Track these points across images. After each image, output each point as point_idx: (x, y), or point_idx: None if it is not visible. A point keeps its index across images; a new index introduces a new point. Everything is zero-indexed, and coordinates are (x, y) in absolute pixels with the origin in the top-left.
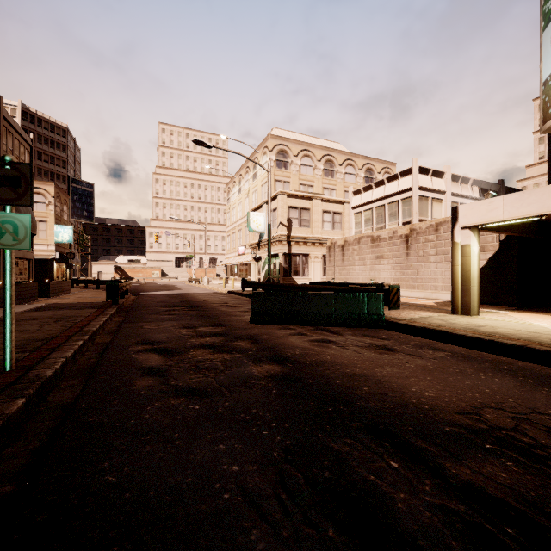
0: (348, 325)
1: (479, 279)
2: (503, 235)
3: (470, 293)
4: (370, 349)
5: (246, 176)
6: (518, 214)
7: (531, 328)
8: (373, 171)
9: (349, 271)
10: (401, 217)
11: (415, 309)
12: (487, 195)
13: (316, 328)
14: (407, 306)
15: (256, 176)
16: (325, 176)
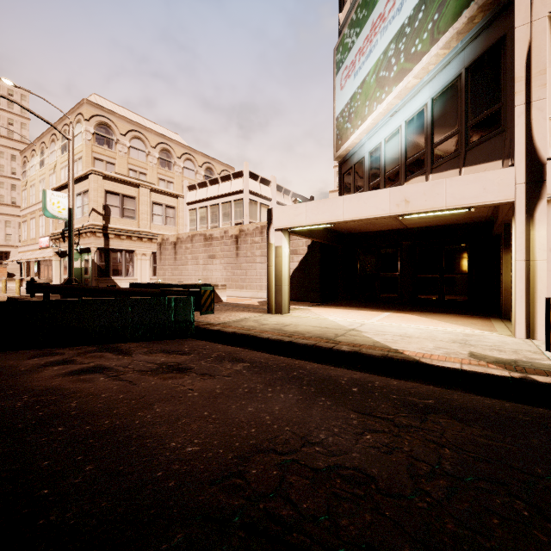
0: (148, 339)
1: (294, 279)
2: (310, 240)
3: (282, 292)
4: (156, 373)
5: (52, 146)
6: (316, 221)
7: (324, 323)
8: (213, 171)
9: (182, 271)
10: (234, 218)
11: (237, 310)
12: (295, 201)
13: (100, 348)
14: (232, 307)
15: (66, 148)
16: (161, 165)
